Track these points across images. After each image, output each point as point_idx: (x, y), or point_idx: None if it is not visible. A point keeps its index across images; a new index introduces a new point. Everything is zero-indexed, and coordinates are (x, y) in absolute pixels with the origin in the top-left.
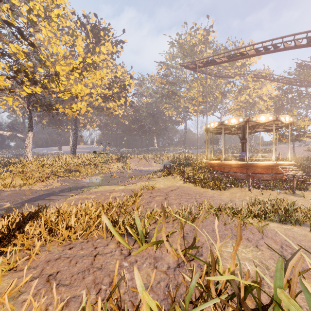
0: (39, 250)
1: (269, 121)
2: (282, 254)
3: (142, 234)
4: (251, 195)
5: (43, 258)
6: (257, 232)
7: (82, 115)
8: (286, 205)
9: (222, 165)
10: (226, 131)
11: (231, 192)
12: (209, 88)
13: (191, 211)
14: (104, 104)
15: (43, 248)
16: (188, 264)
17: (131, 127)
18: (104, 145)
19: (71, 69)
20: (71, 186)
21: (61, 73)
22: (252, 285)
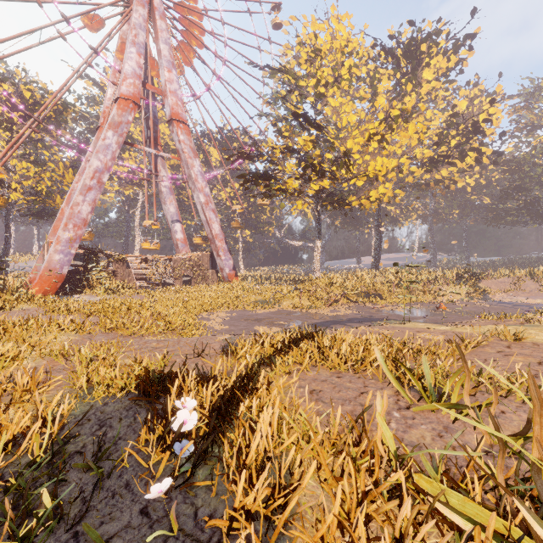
0: (309, 368)
1: None
2: None
3: (431, 388)
4: None
5: (311, 375)
6: None
7: (391, 203)
8: None
9: None
10: None
11: None
12: None
13: None
14: (429, 176)
15: (314, 368)
16: (510, 460)
17: (499, 208)
18: (432, 251)
19: (366, 139)
20: (364, 316)
21: (354, 149)
22: None
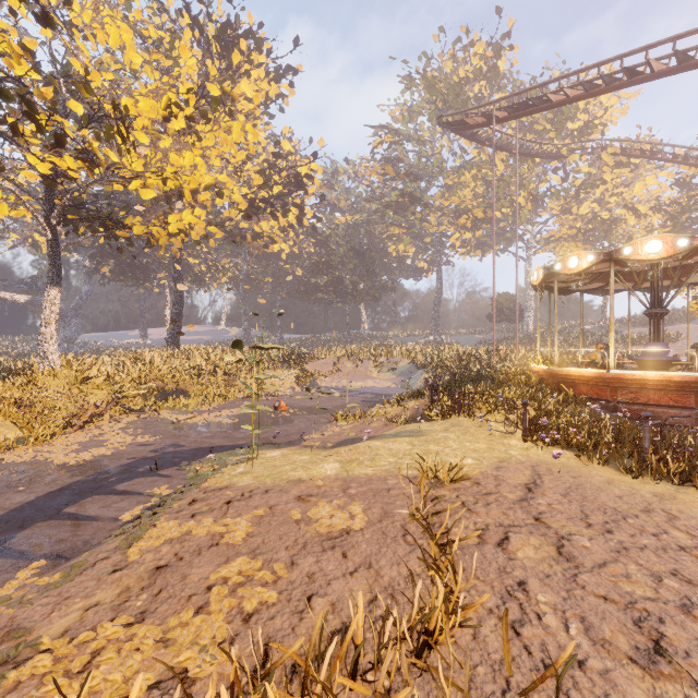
0: None
1: None
2: None
3: None
4: None
5: None
6: None
7: (195, 256)
8: None
9: (609, 382)
10: (592, 285)
11: None
12: (502, 185)
13: None
14: (247, 225)
15: None
16: None
17: (311, 283)
18: (245, 324)
19: (163, 107)
20: (160, 447)
21: (137, 119)
22: None
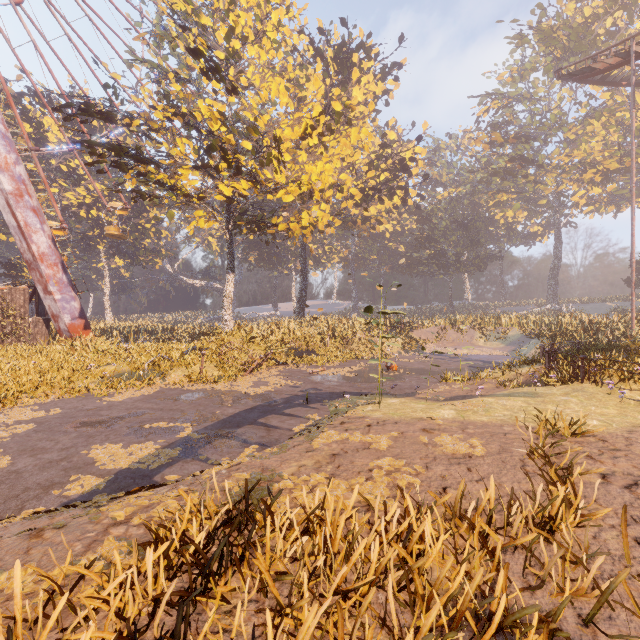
0: None
1: None
2: None
3: None
4: None
5: None
6: None
7: (314, 242)
8: None
9: None
10: None
11: None
12: None
13: None
14: (357, 211)
15: None
16: None
17: (413, 257)
18: (354, 298)
19: (302, 131)
20: (305, 389)
21: (284, 144)
22: None
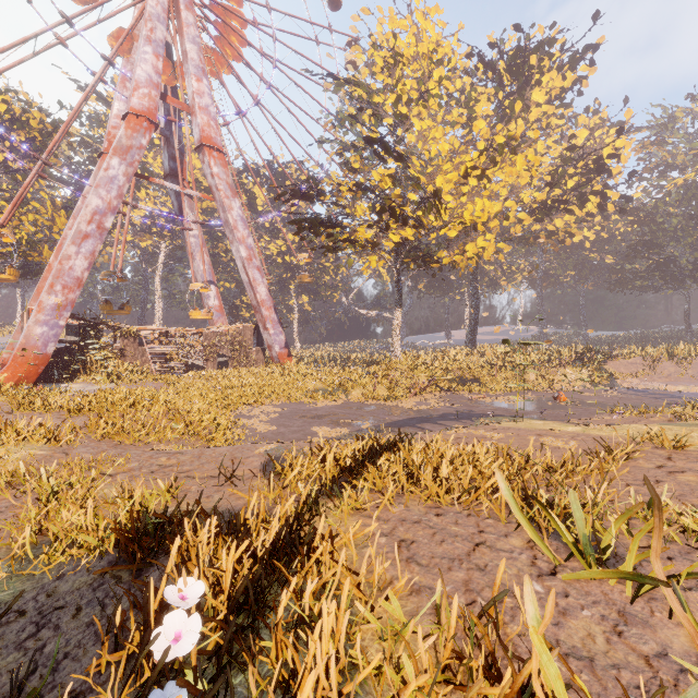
0: (393, 499)
1: None
2: None
3: (590, 543)
4: None
5: (396, 512)
6: None
7: (490, 262)
8: None
9: None
10: None
11: None
12: None
13: None
14: (539, 226)
15: (400, 499)
16: None
17: (625, 270)
18: (541, 323)
19: (462, 174)
20: (460, 410)
21: (445, 188)
22: None
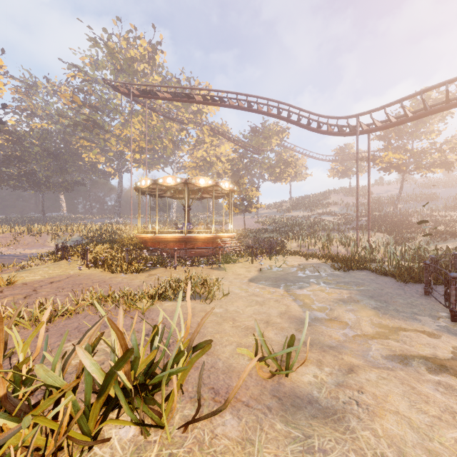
0: None
1: (210, 186)
2: (147, 333)
3: None
4: (174, 275)
5: None
6: (140, 315)
7: None
8: (202, 280)
9: (156, 240)
10: (168, 194)
11: (150, 274)
12: (156, 130)
13: (63, 307)
14: None
15: None
16: None
17: (3, 171)
18: None
19: None
20: None
21: None
22: (16, 373)
